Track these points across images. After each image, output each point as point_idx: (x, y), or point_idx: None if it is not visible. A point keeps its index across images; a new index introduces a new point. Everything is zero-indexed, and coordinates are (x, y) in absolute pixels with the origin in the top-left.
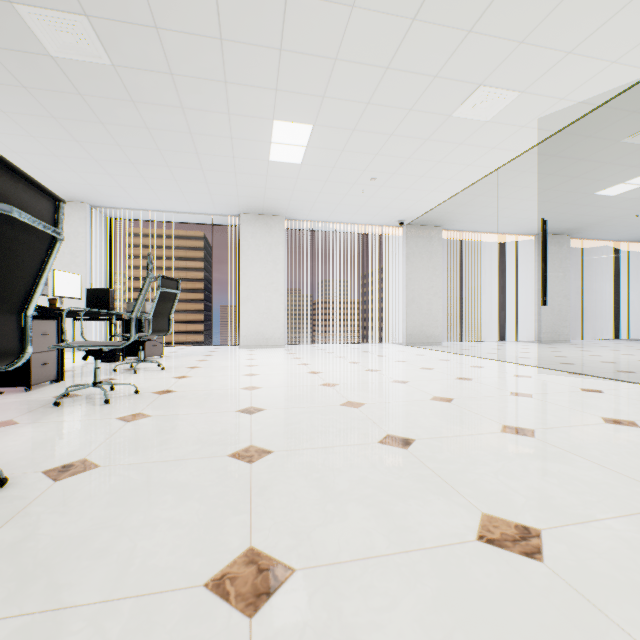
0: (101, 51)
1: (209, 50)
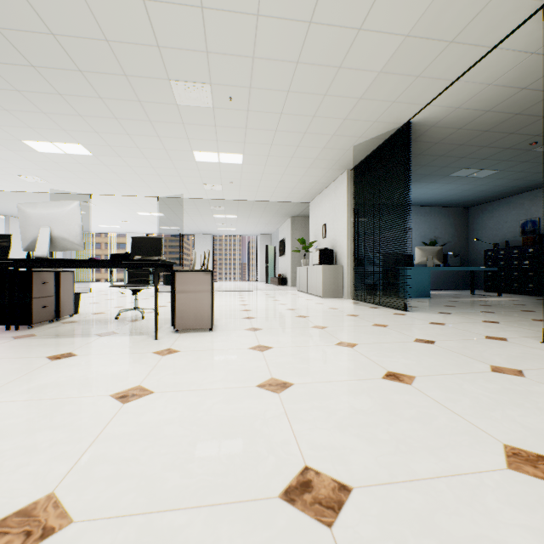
0: None
1: None
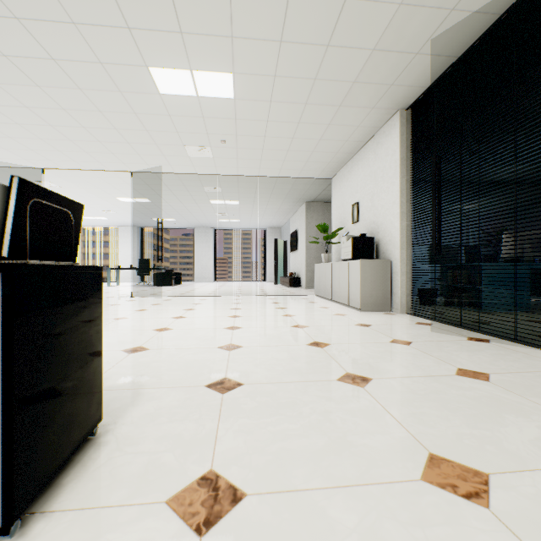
0: None
1: None
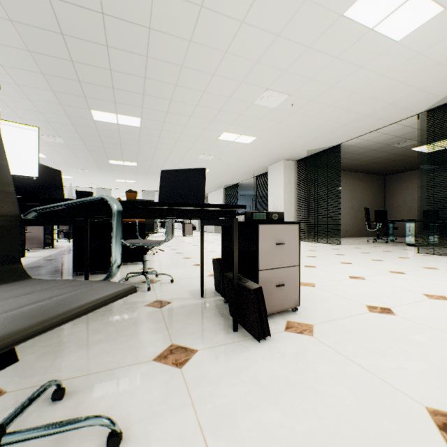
0: (81, 171)
1: (89, 175)
